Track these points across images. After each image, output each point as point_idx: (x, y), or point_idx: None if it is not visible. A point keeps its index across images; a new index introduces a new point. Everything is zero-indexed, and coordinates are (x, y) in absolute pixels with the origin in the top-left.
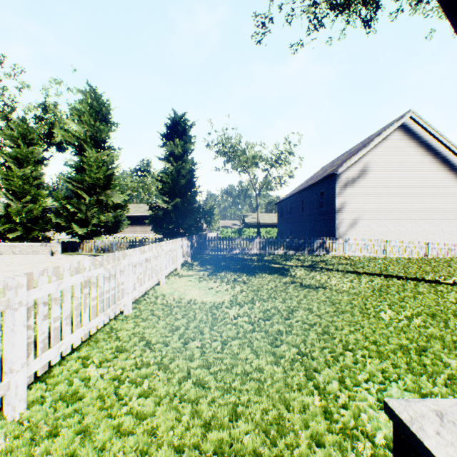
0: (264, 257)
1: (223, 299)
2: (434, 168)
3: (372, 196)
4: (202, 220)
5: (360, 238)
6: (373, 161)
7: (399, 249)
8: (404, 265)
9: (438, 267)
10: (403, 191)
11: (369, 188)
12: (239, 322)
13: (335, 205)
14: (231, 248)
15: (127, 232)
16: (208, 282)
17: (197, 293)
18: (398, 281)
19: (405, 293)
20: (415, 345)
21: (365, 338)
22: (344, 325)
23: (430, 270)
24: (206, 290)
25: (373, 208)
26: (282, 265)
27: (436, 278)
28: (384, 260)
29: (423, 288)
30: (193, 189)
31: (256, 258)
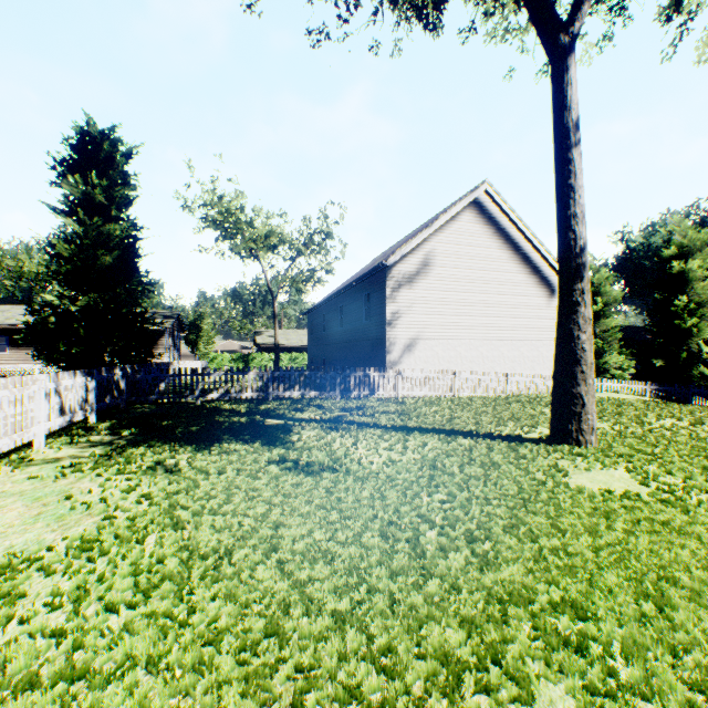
0: (263, 405)
1: (69, 534)
2: (514, 269)
3: (437, 303)
4: (178, 338)
5: (420, 369)
6: (438, 250)
7: (472, 384)
8: (476, 410)
9: (520, 410)
10: (478, 298)
11: (433, 291)
12: (5, 648)
13: (385, 315)
14: (203, 389)
15: (6, 361)
16: (82, 477)
17: (7, 521)
18: (464, 442)
19: (472, 468)
20: (478, 642)
21: (367, 637)
22: (327, 599)
23: (510, 417)
24: (50, 504)
25: (438, 323)
26: (284, 420)
27: (517, 430)
28: (451, 402)
29: (500, 454)
30: (134, 277)
31: (247, 407)
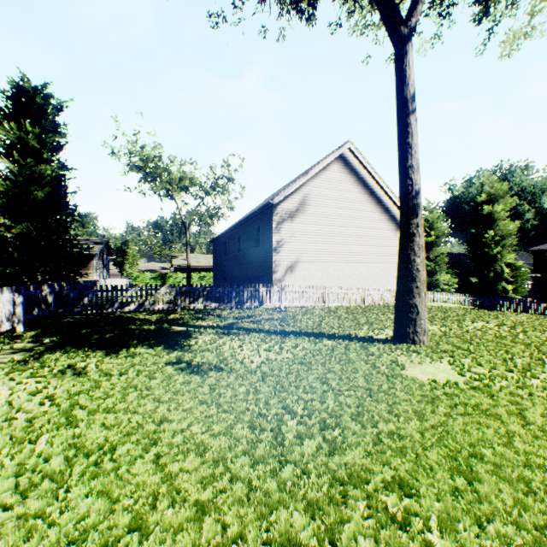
0: (171, 314)
1: None
2: (370, 208)
3: (312, 234)
4: (107, 261)
5: (299, 285)
6: (313, 193)
7: (338, 296)
8: (340, 317)
9: (373, 317)
10: (343, 230)
11: (309, 224)
12: None
13: (271, 243)
14: (122, 302)
15: None
16: None
17: None
18: (328, 343)
19: (332, 364)
20: (319, 524)
21: (222, 526)
22: (191, 490)
23: (365, 322)
24: None
25: (313, 249)
26: (187, 327)
27: (370, 332)
28: (322, 310)
29: (355, 352)
30: (64, 210)
31: (158, 316)
